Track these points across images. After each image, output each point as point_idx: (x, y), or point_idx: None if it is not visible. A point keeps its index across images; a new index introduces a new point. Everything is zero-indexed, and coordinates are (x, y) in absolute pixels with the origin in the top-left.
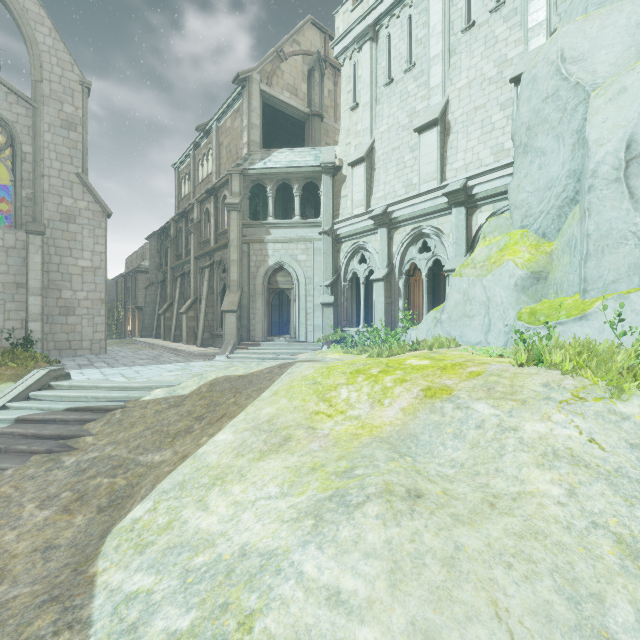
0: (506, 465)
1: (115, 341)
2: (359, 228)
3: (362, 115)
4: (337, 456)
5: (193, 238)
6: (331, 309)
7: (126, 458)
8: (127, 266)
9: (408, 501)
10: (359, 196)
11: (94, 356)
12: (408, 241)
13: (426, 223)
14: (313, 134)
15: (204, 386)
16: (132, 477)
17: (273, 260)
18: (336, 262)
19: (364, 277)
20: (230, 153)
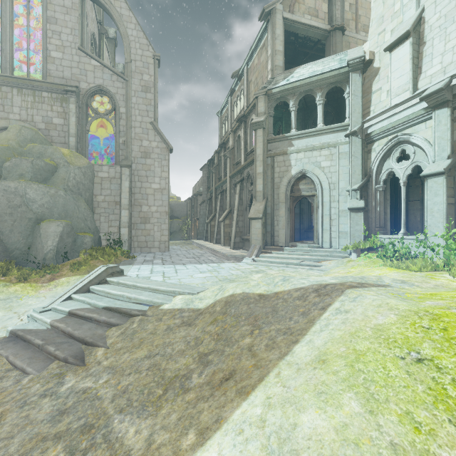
0: None
1: (181, 242)
2: (400, 119)
3: None
4: None
5: (228, 161)
6: (360, 214)
7: (103, 411)
8: (193, 192)
9: None
10: (400, 81)
11: (160, 253)
12: None
13: None
14: (334, 48)
15: (219, 303)
16: None
17: (295, 169)
18: (365, 164)
19: (405, 176)
20: (257, 86)
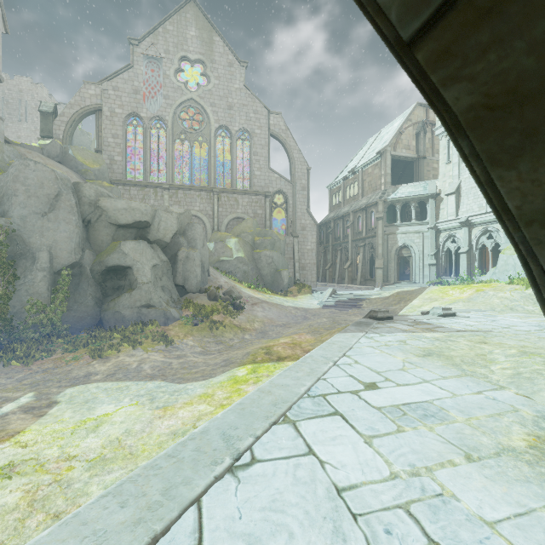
0: (491, 300)
1: None
2: (451, 226)
3: (453, 168)
4: (451, 301)
5: (350, 231)
6: (434, 267)
7: (384, 308)
8: None
9: (467, 302)
10: (451, 211)
11: (314, 288)
12: (480, 234)
13: (490, 226)
14: (419, 168)
15: (394, 294)
16: (390, 310)
17: (400, 243)
18: (437, 242)
19: (454, 250)
20: (371, 186)
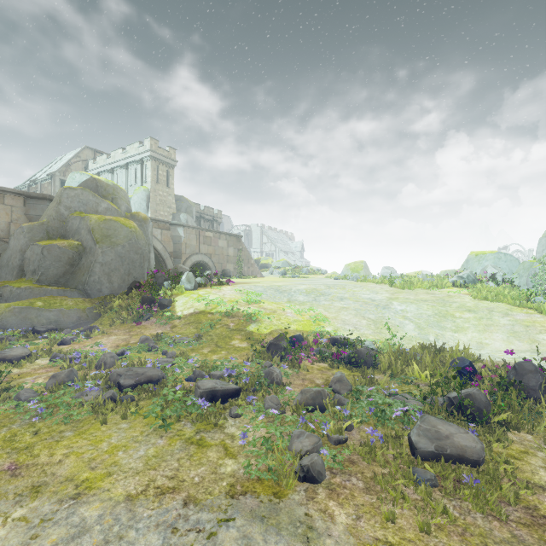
0: None
1: None
2: None
3: None
4: None
5: None
6: None
7: None
8: None
9: None
10: None
11: None
12: None
13: None
14: None
15: None
16: None
17: None
18: None
19: None
20: None
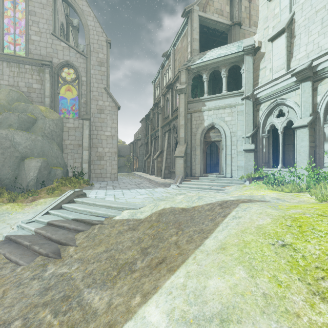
0: None
1: (126, 173)
2: (278, 88)
3: None
4: None
5: (160, 116)
6: (252, 154)
7: (76, 287)
8: (134, 138)
9: None
10: (279, 62)
11: (111, 181)
12: None
13: None
14: (234, 38)
15: (154, 214)
16: (66, 325)
17: (207, 122)
18: (255, 119)
19: (282, 127)
20: (180, 63)
